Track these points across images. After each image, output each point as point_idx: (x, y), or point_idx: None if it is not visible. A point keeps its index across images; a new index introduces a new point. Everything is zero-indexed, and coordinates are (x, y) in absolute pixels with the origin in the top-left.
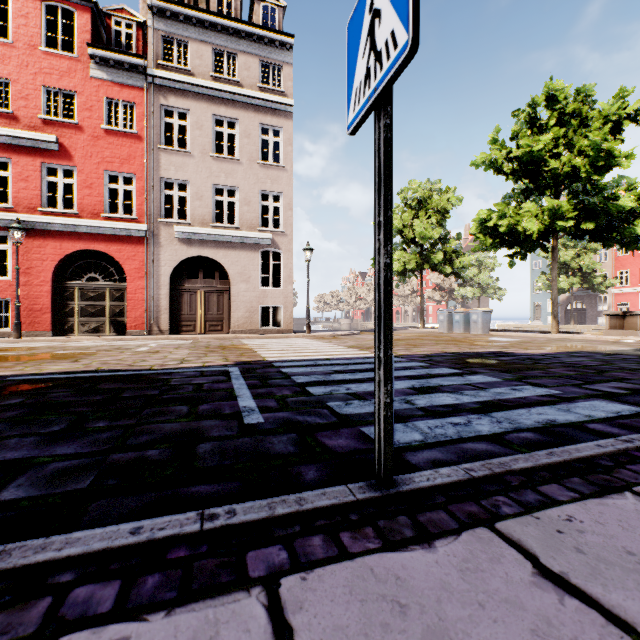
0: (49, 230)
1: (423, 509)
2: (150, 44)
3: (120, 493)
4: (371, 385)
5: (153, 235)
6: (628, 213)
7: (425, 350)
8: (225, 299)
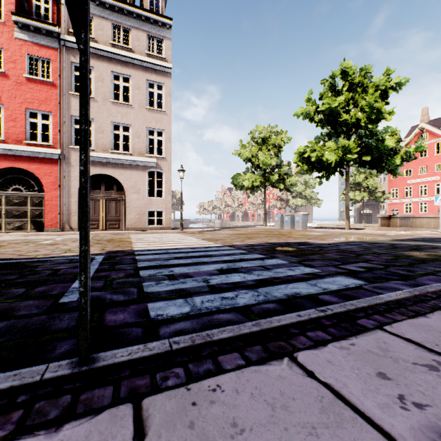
0: None
1: (97, 385)
2: (63, 17)
3: None
4: (191, 268)
5: (65, 158)
6: (391, 150)
7: (254, 241)
8: (121, 205)
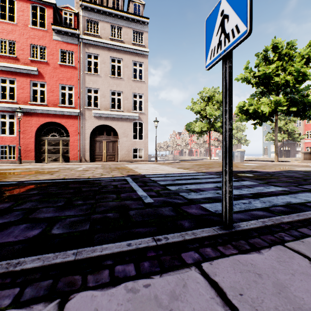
0: (33, 112)
1: (249, 238)
2: (81, 23)
3: (104, 231)
4: (196, 185)
5: (82, 114)
6: None
7: (215, 169)
8: (116, 145)
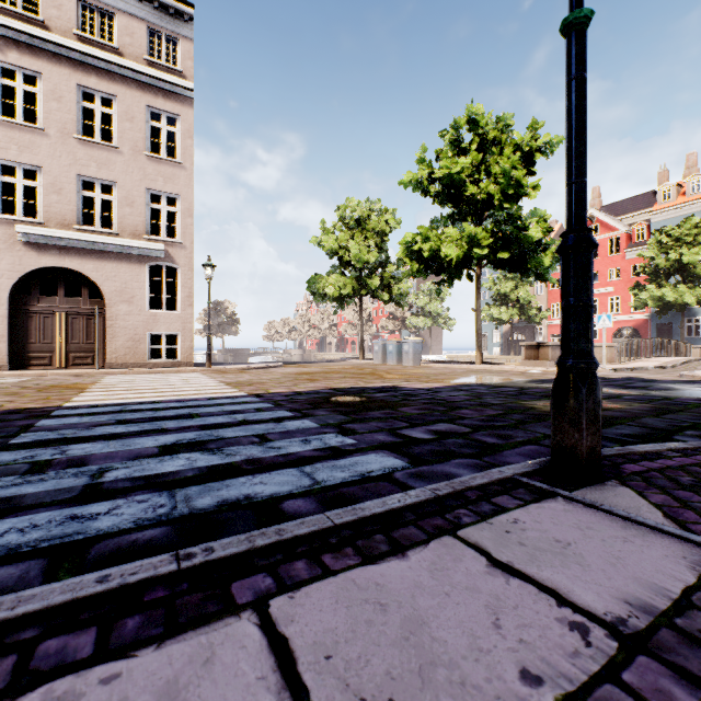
0: None
1: None
2: None
3: None
4: (115, 443)
5: None
6: (539, 245)
7: (311, 386)
8: (98, 324)
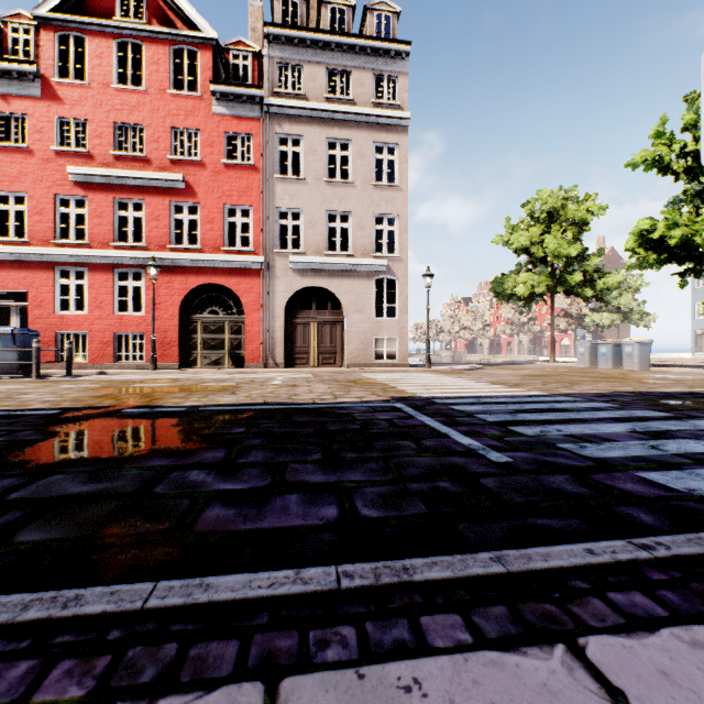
0: (176, 266)
1: None
2: (266, 73)
3: (469, 519)
4: (580, 427)
5: (269, 266)
6: None
7: (591, 388)
8: (338, 331)
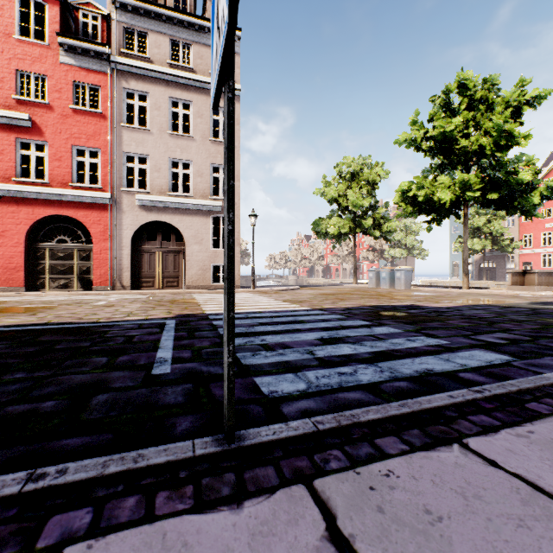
0: (22, 197)
1: (255, 465)
2: (113, 34)
3: None
4: (285, 336)
5: (116, 202)
6: (527, 185)
7: (349, 304)
8: (181, 259)
